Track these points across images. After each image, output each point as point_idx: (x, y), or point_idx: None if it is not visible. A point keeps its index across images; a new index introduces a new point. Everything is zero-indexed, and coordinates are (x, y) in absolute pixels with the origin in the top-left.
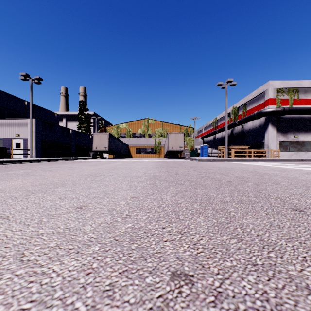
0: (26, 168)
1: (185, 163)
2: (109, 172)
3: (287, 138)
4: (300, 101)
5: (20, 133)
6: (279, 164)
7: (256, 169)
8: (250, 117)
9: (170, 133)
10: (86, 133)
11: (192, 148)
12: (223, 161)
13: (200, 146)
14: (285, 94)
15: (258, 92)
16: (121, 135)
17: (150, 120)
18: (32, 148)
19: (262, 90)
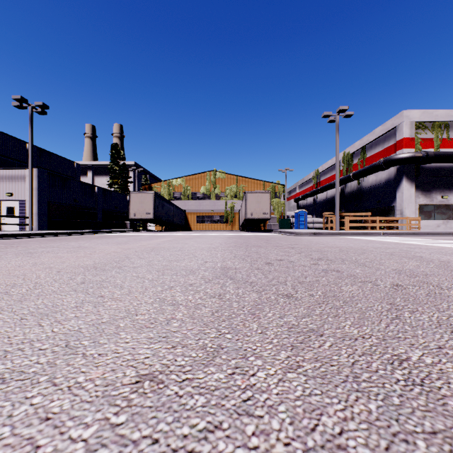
0: None
1: (275, 238)
2: (138, 258)
3: (432, 200)
4: (451, 142)
5: (14, 191)
6: (434, 242)
7: (409, 251)
8: (373, 168)
9: (249, 192)
10: (120, 193)
11: (281, 216)
12: (334, 235)
13: (295, 213)
14: (429, 130)
15: (385, 128)
16: (174, 196)
17: (219, 173)
18: (32, 216)
19: (391, 125)
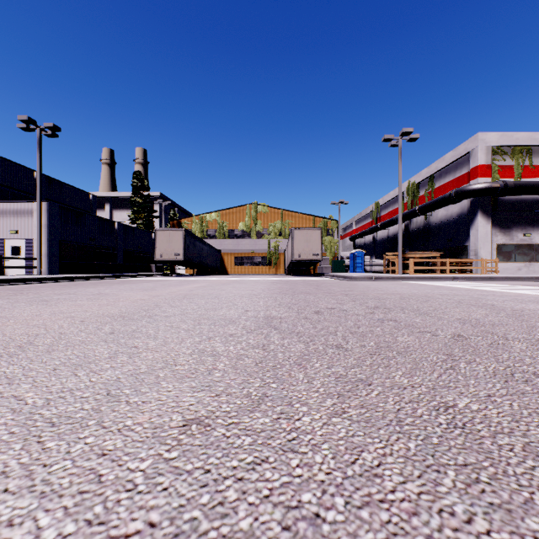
0: (2, 297)
1: (327, 284)
2: (169, 306)
3: (512, 238)
4: (535, 171)
5: (20, 228)
6: (512, 288)
7: (480, 298)
8: (443, 200)
9: (296, 230)
10: (144, 230)
11: (334, 257)
12: (396, 280)
13: (350, 254)
14: (508, 156)
15: (457, 153)
16: (208, 234)
17: (261, 206)
18: (41, 257)
19: (464, 151)
